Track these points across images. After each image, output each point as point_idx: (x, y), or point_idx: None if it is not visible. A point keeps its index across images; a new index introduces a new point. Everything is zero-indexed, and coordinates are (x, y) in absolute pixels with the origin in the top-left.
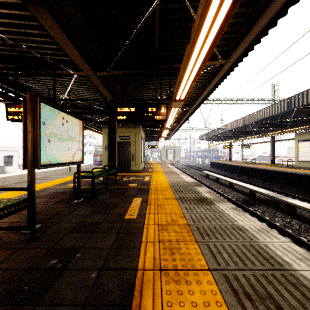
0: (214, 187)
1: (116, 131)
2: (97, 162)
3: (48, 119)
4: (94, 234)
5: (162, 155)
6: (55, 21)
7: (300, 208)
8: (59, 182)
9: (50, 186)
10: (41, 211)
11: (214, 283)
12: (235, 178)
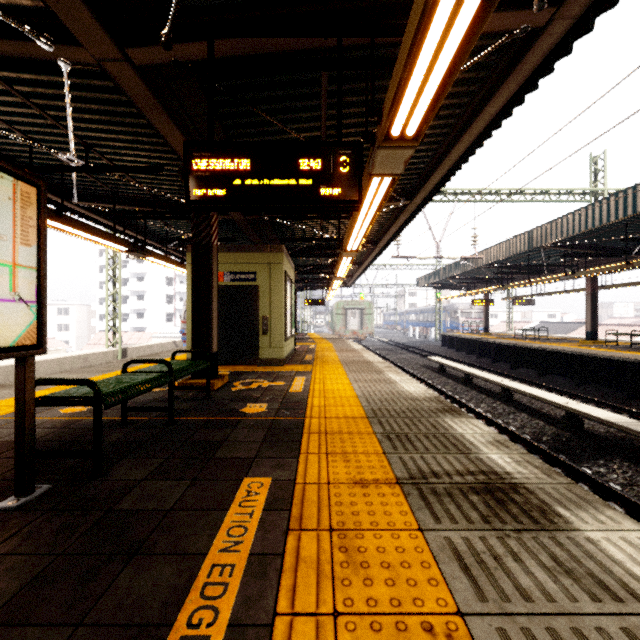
0: (465, 398)
1: (212, 256)
2: None
3: None
4: None
5: (336, 320)
6: None
7: None
8: None
9: (5, 413)
10: None
11: None
12: (508, 375)
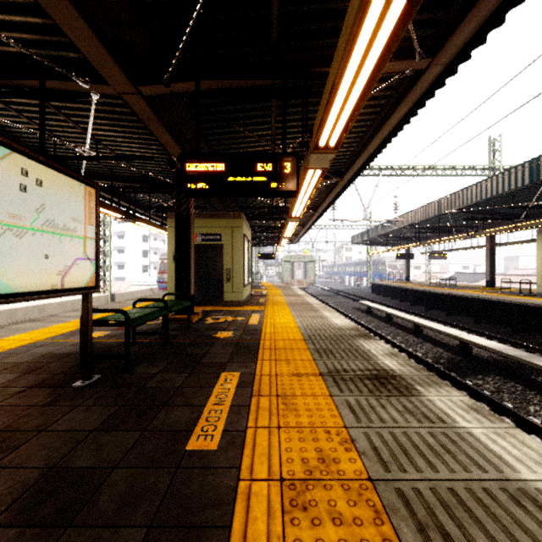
0: (385, 332)
1: (191, 223)
2: (165, 285)
3: None
4: (68, 534)
5: (284, 271)
6: None
7: None
8: (71, 329)
9: (46, 337)
10: None
11: None
12: (422, 315)
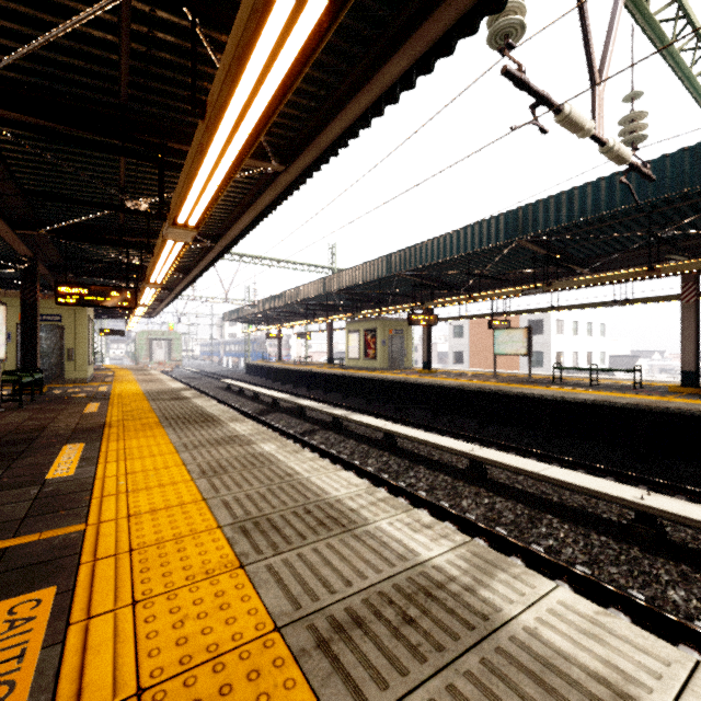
0: (232, 401)
1: (38, 310)
2: None
3: None
4: (56, 420)
5: (139, 351)
6: None
7: (303, 407)
8: None
9: None
10: None
11: (157, 419)
12: (274, 389)
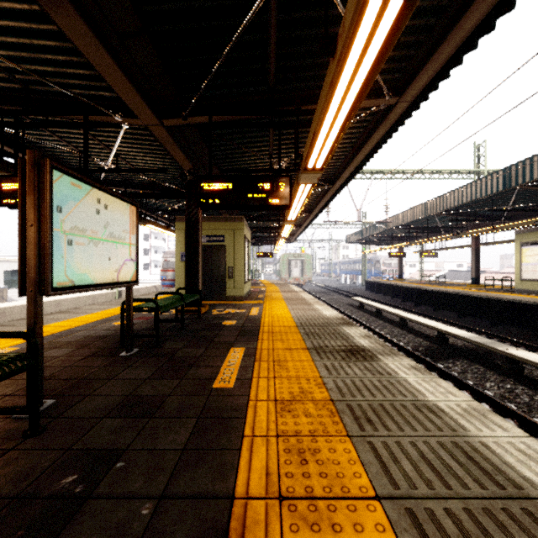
0: (374, 325)
1: (199, 227)
2: (168, 282)
3: (68, 202)
4: (153, 420)
5: (282, 269)
6: (83, 19)
7: (530, 365)
8: (98, 318)
9: (81, 325)
10: (59, 374)
11: (389, 529)
12: (410, 311)
